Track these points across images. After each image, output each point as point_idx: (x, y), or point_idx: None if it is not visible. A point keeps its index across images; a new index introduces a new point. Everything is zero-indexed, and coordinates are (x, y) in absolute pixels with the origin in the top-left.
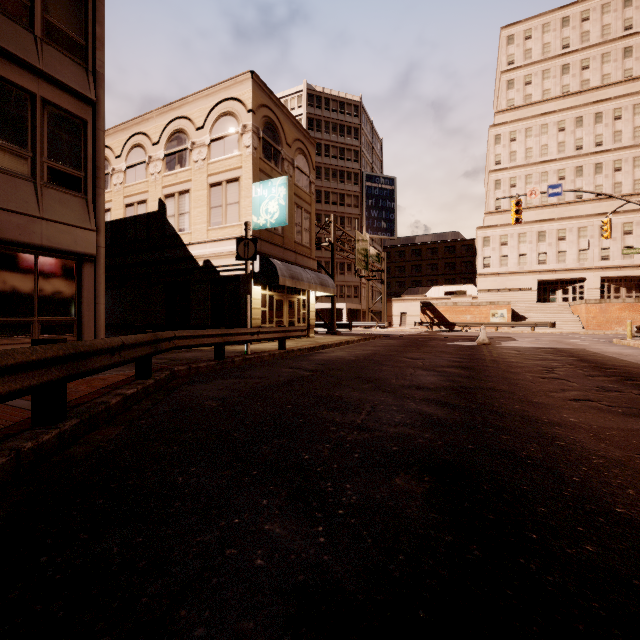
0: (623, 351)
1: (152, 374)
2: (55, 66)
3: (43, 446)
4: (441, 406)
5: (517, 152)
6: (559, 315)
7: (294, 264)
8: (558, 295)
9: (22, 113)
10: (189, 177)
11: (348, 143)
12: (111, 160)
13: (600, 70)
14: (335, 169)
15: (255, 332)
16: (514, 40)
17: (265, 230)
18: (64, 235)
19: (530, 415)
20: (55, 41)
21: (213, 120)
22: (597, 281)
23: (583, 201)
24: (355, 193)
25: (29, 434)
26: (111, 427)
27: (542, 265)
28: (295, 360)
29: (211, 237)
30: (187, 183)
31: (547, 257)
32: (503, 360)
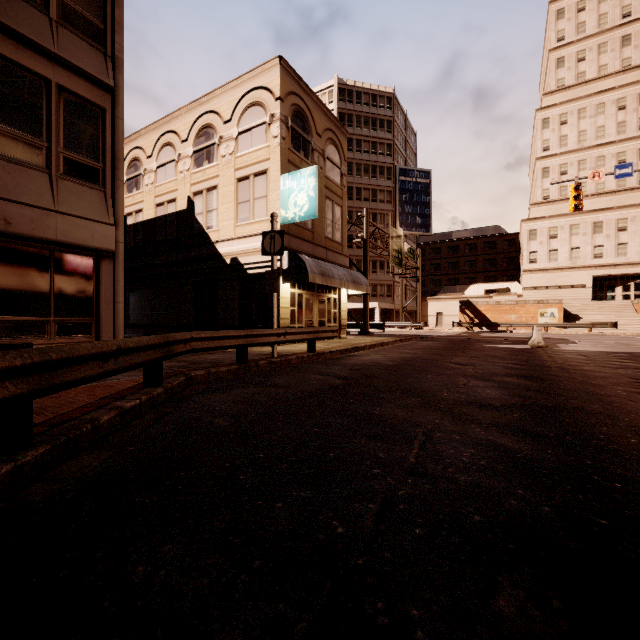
0: None
1: (164, 380)
2: (71, 50)
3: None
4: (521, 436)
5: (568, 136)
6: (620, 314)
7: (324, 261)
8: (617, 292)
9: (36, 100)
10: (217, 173)
11: (381, 137)
12: (143, 161)
13: None
14: (367, 164)
15: (282, 333)
16: (565, 14)
17: (294, 225)
18: (80, 229)
19: None
20: (72, 24)
21: (240, 112)
22: None
23: None
24: (388, 188)
25: None
26: (95, 453)
27: (598, 259)
28: (325, 364)
29: (238, 234)
30: (215, 179)
31: (604, 250)
32: (573, 368)
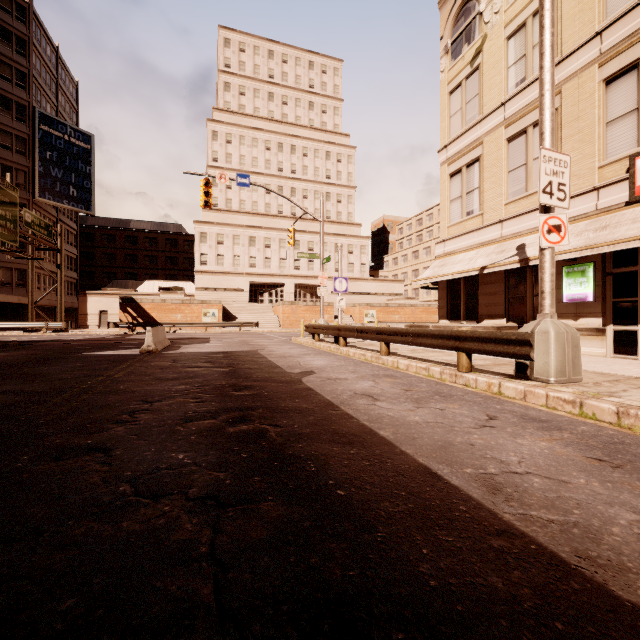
0: (289, 351)
1: None
2: None
3: None
4: None
5: (233, 155)
6: (264, 315)
7: None
8: (266, 297)
9: None
10: None
11: (4, 53)
12: None
13: (295, 111)
14: None
15: None
16: (231, 45)
17: None
18: None
19: None
20: None
21: None
22: (292, 287)
23: (283, 217)
24: (19, 133)
25: None
26: None
27: (253, 268)
28: None
29: None
30: None
31: (257, 261)
32: (104, 388)
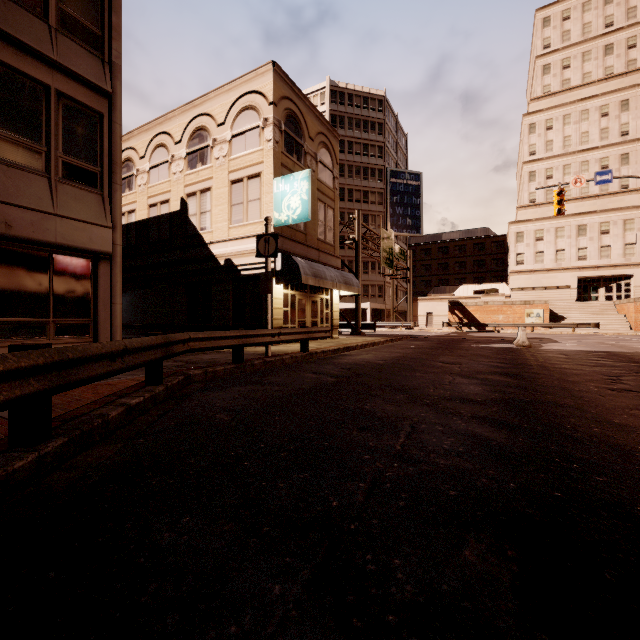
0: None
1: (164, 379)
2: (70, 57)
3: (14, 475)
4: (497, 427)
5: (554, 141)
6: (603, 315)
7: (317, 262)
8: (600, 293)
9: (36, 106)
10: (210, 175)
11: (372, 139)
12: (135, 161)
13: None
14: (358, 166)
15: (276, 333)
16: (550, 22)
17: (287, 227)
18: (79, 232)
19: (619, 443)
20: (70, 31)
21: (234, 115)
22: None
23: (629, 191)
24: (379, 190)
25: (0, 459)
26: (107, 445)
27: (582, 261)
28: (318, 364)
29: (232, 235)
30: (208, 181)
31: (588, 252)
32: (553, 366)
